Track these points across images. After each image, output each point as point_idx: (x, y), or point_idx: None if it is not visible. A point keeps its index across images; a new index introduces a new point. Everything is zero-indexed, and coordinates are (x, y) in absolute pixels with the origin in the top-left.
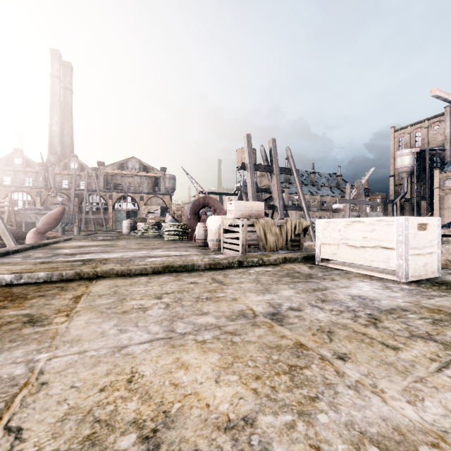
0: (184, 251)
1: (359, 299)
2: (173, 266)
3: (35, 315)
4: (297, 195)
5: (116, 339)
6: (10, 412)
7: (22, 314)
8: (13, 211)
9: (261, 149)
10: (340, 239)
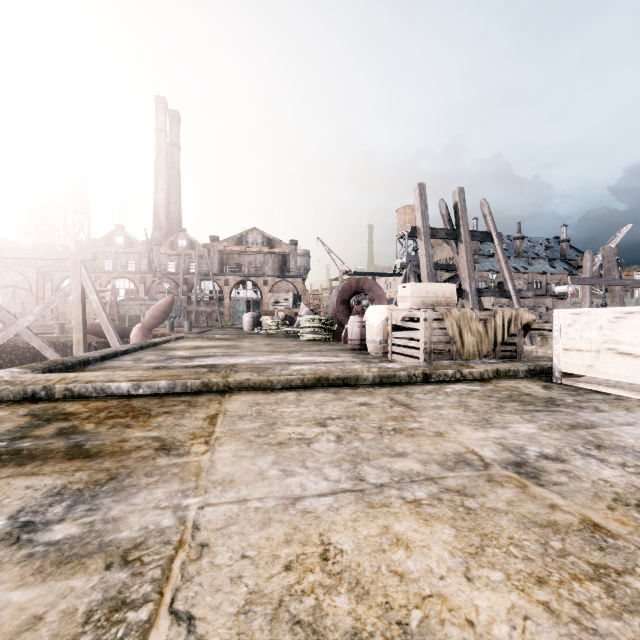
0: (334, 356)
1: None
2: (328, 377)
3: (167, 439)
4: (493, 273)
5: (282, 485)
6: (171, 586)
7: (150, 437)
8: (115, 302)
9: (440, 204)
10: (602, 342)
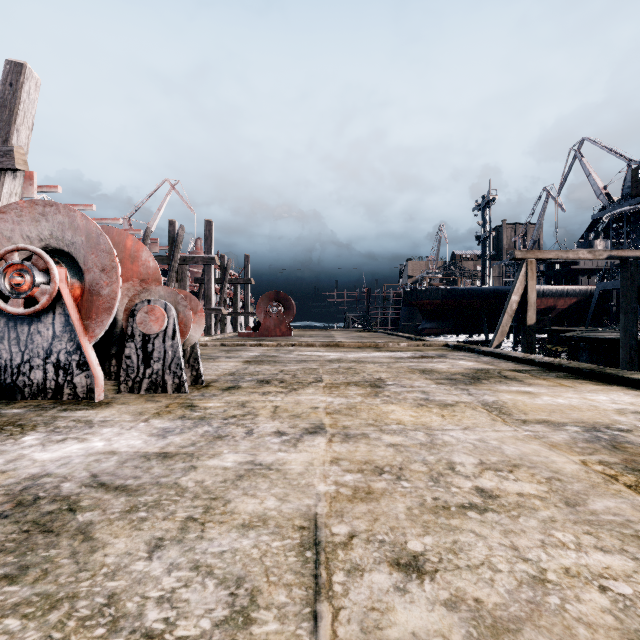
0: None
1: (177, 431)
2: None
3: None
4: None
5: (479, 435)
6: (493, 415)
7: None
8: None
9: None
10: None
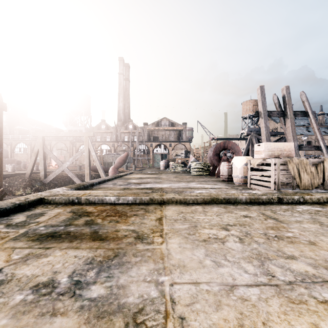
0: (214, 184)
1: None
2: (218, 198)
3: (139, 232)
4: (305, 136)
5: (218, 273)
6: None
7: (130, 230)
8: (102, 155)
9: (273, 97)
10: None
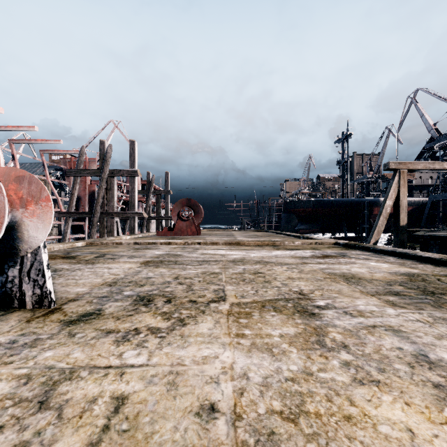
0: None
1: None
2: None
3: None
4: None
5: None
6: None
7: None
8: None
9: None
10: None
